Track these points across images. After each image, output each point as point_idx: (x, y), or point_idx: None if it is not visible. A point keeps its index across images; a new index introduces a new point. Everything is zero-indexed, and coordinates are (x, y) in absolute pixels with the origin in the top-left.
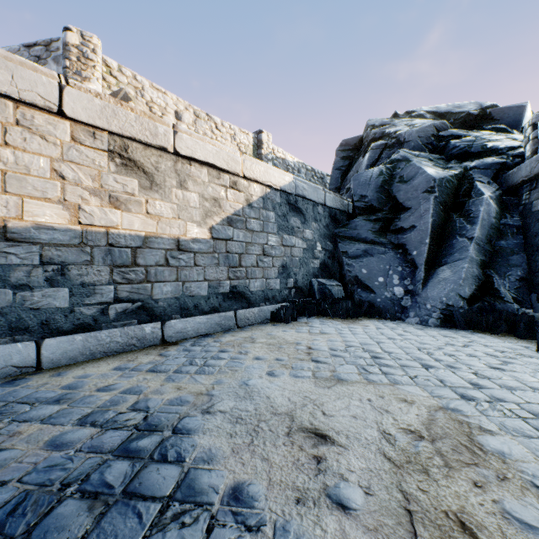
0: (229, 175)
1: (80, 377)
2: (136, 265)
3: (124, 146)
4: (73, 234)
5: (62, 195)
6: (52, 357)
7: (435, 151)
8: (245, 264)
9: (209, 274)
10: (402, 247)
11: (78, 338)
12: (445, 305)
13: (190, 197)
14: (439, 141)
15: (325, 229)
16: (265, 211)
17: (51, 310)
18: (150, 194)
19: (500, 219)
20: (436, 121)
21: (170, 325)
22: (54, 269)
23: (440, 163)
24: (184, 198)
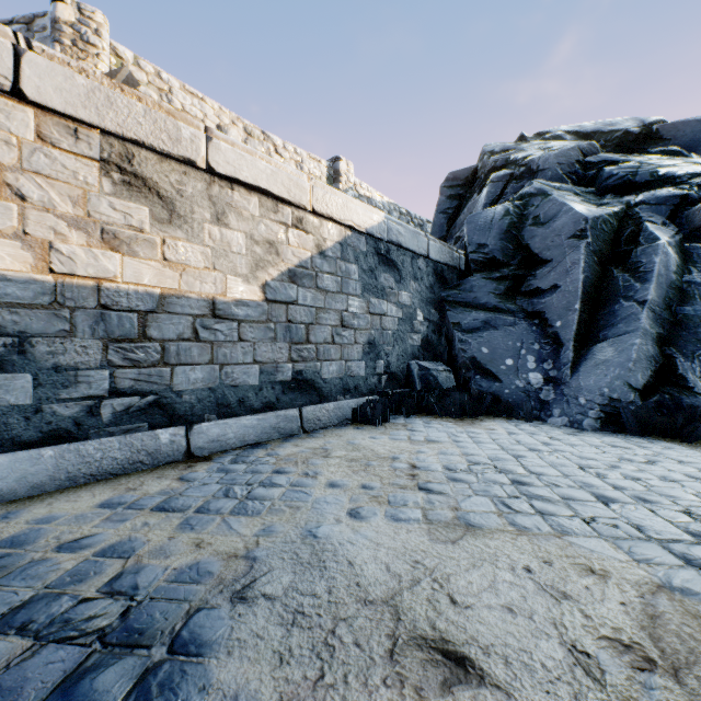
0: (291, 208)
1: (38, 522)
2: (147, 339)
3: (126, 154)
4: (40, 288)
5: (21, 226)
6: (0, 486)
7: (582, 183)
8: (315, 339)
9: (261, 354)
10: (538, 315)
11: (48, 453)
12: (607, 399)
13: (232, 238)
14: (586, 169)
15: (428, 291)
16: (344, 263)
17: (2, 409)
18: (168, 230)
19: (682, 275)
20: (582, 142)
21: (200, 430)
22: (6, 344)
23: (590, 199)
24: (222, 239)
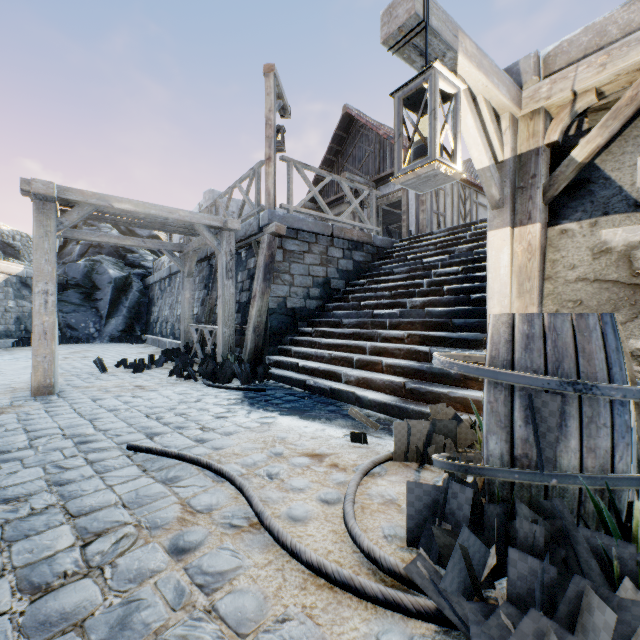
0: None
1: None
2: None
3: None
4: None
5: None
6: None
7: (122, 256)
8: None
9: None
10: (96, 309)
11: None
12: (112, 334)
13: None
14: (124, 250)
15: None
16: (7, 288)
17: None
18: None
19: (141, 299)
20: None
21: None
22: None
23: (121, 266)
24: None
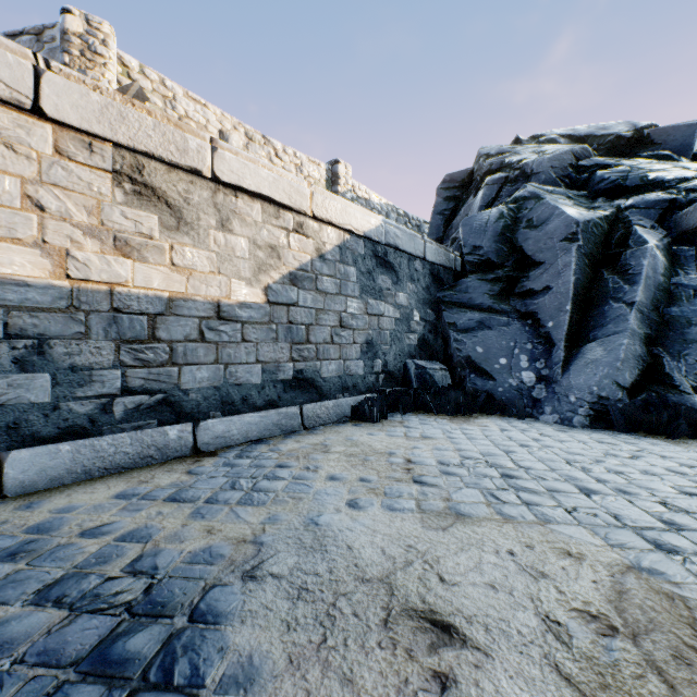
0: (292, 214)
1: (60, 511)
2: (156, 340)
3: (137, 165)
4: (58, 293)
5: (40, 235)
6: (22, 478)
7: (574, 186)
8: (315, 339)
9: (263, 354)
10: (531, 316)
11: (65, 448)
12: (596, 397)
13: (236, 243)
14: (579, 172)
15: (425, 292)
16: (343, 266)
17: (23, 407)
18: (176, 236)
19: (670, 277)
20: (575, 146)
21: (206, 427)
22: (27, 346)
23: (582, 202)
24: (226, 244)
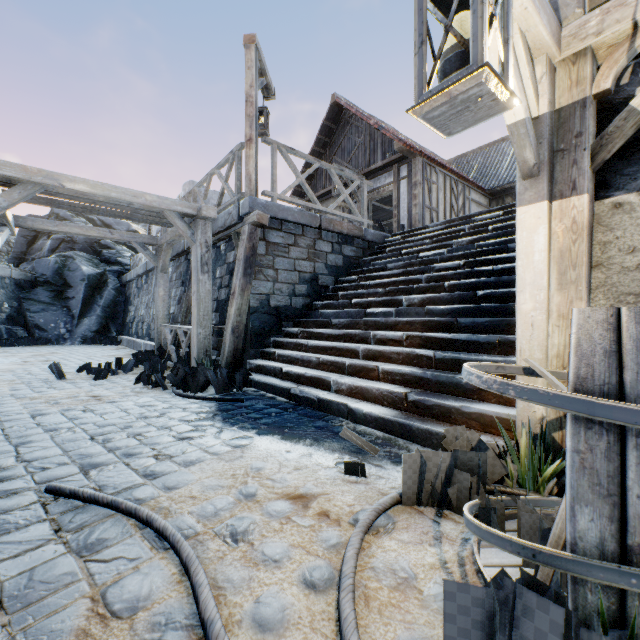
0: None
1: None
2: None
3: None
4: None
5: None
6: None
7: (97, 252)
8: None
9: None
10: (68, 308)
11: None
12: (84, 335)
13: None
14: (100, 246)
15: (12, 293)
16: None
17: None
18: None
19: (117, 297)
20: None
21: None
22: None
23: (95, 263)
24: None
